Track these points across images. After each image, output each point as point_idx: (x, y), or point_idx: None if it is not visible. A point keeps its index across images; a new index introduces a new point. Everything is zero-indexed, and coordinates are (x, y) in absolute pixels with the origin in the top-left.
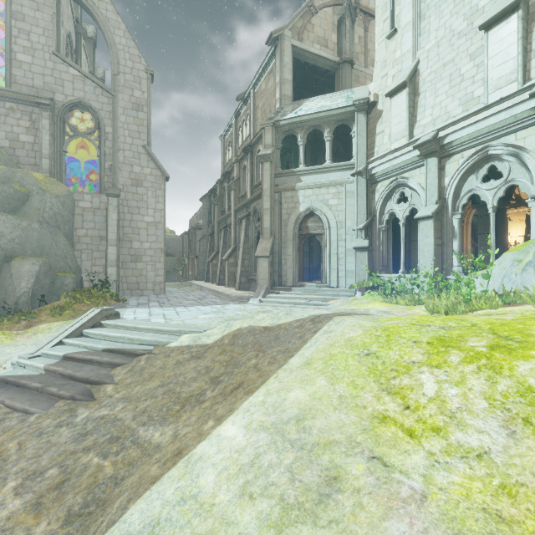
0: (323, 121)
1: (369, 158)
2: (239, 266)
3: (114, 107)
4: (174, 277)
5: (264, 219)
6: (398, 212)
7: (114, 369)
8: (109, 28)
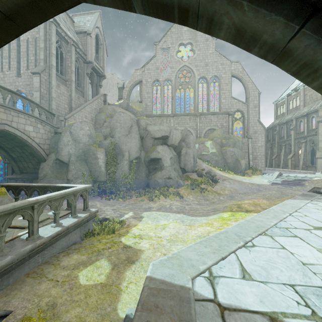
0: None
1: None
2: (301, 161)
3: (248, 109)
4: None
5: (319, 144)
6: None
7: (301, 183)
8: (246, 83)
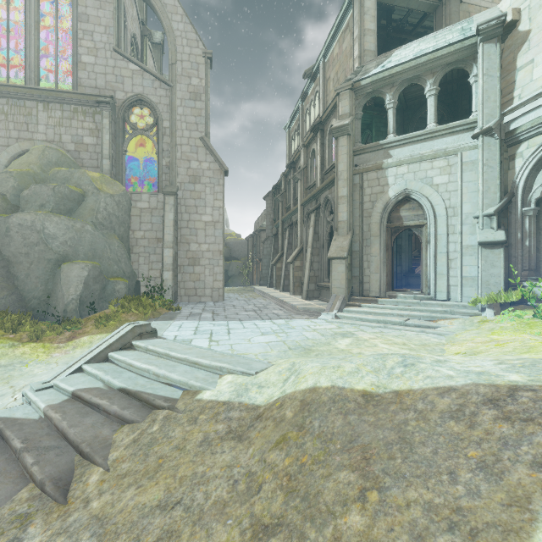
0: (425, 69)
1: (504, 108)
2: (307, 270)
3: (171, 99)
4: (239, 280)
5: (339, 210)
6: None
7: (121, 427)
8: (166, 14)
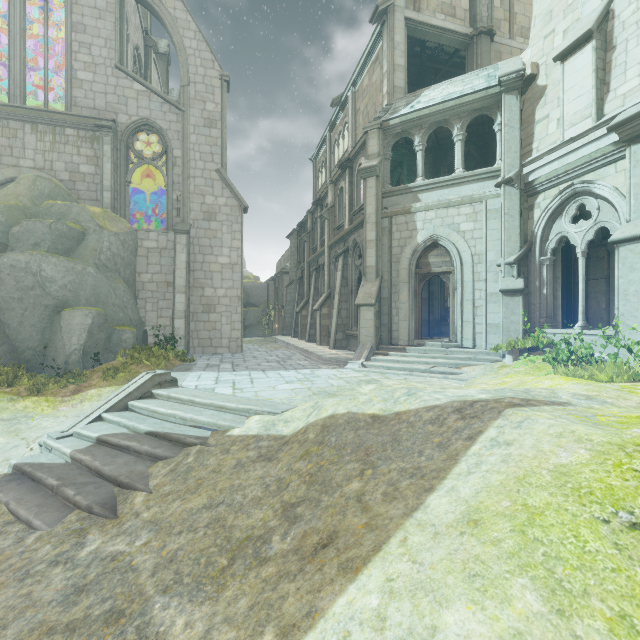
0: (452, 114)
1: (524, 159)
2: (334, 317)
3: (183, 125)
4: (258, 331)
5: (367, 254)
6: (573, 236)
7: (155, 464)
8: (177, 29)
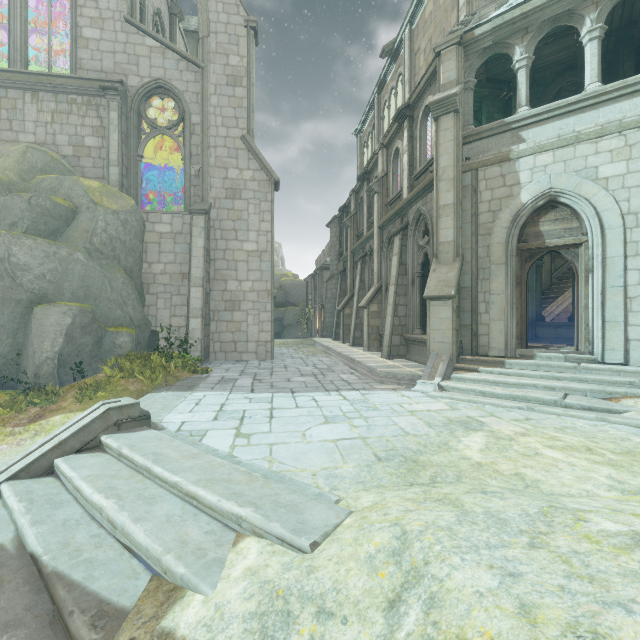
0: None
1: None
2: (388, 316)
3: (202, 85)
4: (297, 331)
5: (441, 225)
6: None
7: None
8: None
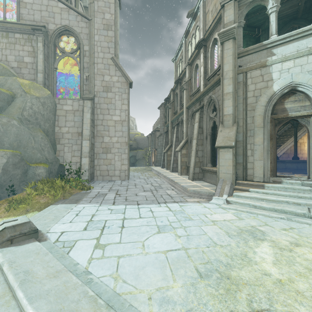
0: None
1: None
2: (192, 156)
3: (90, 29)
4: (143, 162)
5: (225, 105)
6: None
7: None
8: None
